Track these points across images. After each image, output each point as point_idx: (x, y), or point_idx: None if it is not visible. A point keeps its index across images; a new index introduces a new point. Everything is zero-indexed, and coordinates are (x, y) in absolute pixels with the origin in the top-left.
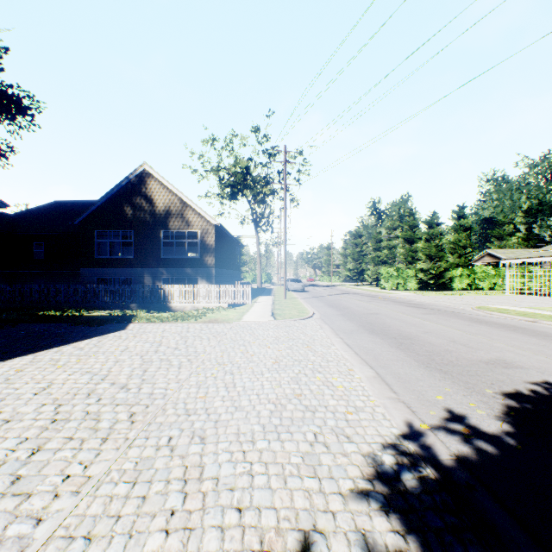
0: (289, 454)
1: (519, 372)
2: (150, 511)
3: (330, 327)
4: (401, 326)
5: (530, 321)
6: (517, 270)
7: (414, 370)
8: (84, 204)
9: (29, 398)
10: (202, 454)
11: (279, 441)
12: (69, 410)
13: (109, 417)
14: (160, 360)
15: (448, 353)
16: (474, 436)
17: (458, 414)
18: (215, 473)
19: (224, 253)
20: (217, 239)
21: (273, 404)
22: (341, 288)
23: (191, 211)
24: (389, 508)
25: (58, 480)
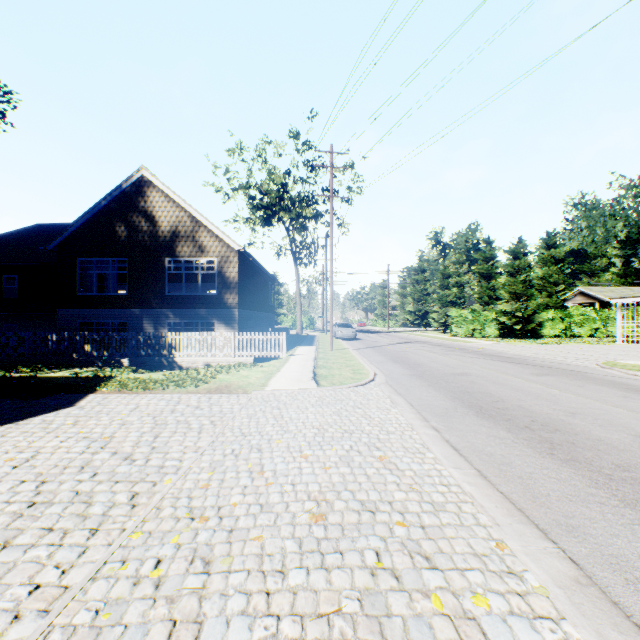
0: None
1: None
2: None
3: (408, 401)
4: (520, 399)
5: None
6: (634, 312)
7: None
8: None
9: None
10: None
11: None
12: None
13: None
14: (71, 497)
15: None
16: None
17: None
18: None
19: (252, 289)
20: (242, 270)
21: None
22: (401, 335)
23: (206, 233)
24: None
25: None
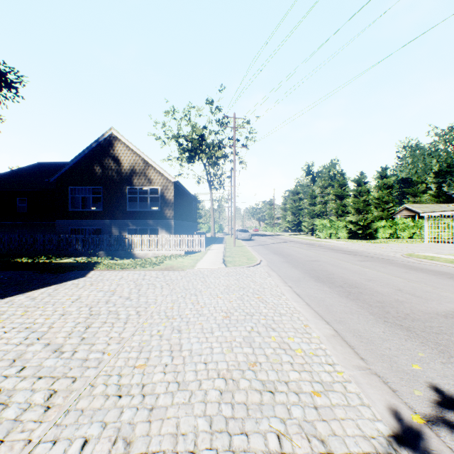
0: None
1: None
2: None
3: (278, 274)
4: (344, 273)
5: None
6: (435, 222)
7: (373, 326)
8: (62, 165)
9: None
10: None
11: (231, 452)
12: None
13: (21, 400)
14: (108, 312)
15: (400, 304)
16: None
17: (450, 395)
18: None
19: (182, 207)
20: (176, 194)
21: (223, 380)
22: (282, 237)
23: (153, 170)
24: None
25: None
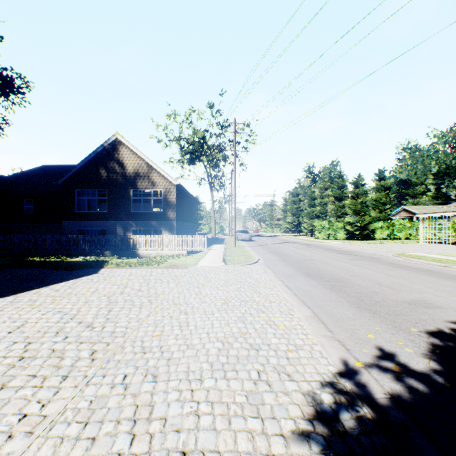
0: (234, 393)
1: (439, 311)
2: (97, 455)
3: (273, 271)
4: (333, 270)
5: (443, 266)
6: (429, 223)
7: (346, 310)
8: (67, 168)
9: (3, 336)
10: (153, 393)
11: (225, 379)
12: (37, 348)
13: (72, 355)
14: (124, 300)
15: (375, 294)
16: (405, 374)
17: (388, 352)
18: (163, 413)
19: (184, 208)
20: (178, 197)
21: (221, 343)
22: (282, 238)
23: (156, 173)
24: (329, 451)
25: (14, 420)
